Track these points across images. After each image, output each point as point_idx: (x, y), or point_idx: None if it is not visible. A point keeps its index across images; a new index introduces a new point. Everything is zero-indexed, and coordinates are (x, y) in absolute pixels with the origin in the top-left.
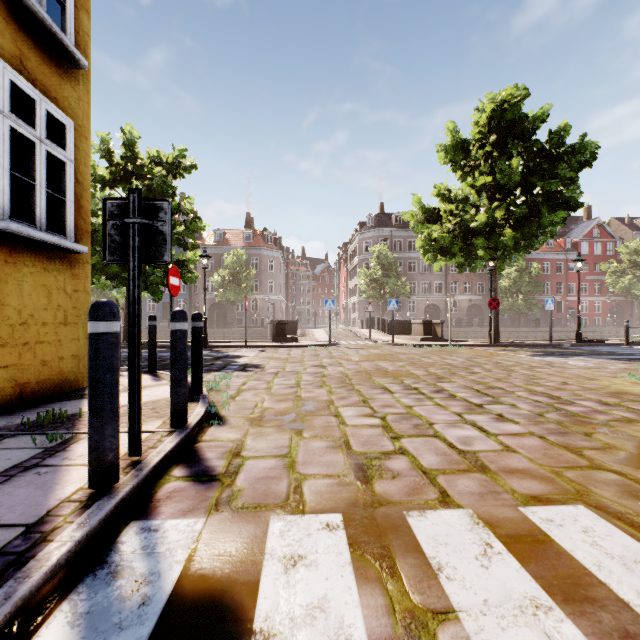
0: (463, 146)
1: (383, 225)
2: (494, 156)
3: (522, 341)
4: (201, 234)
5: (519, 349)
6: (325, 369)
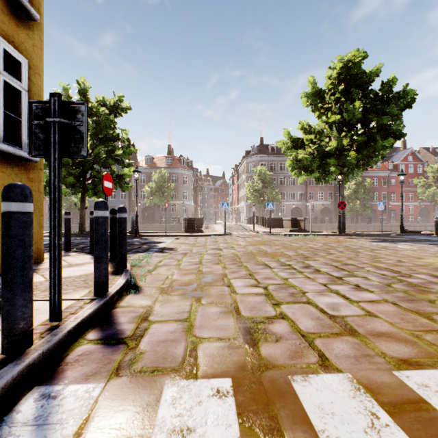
0: (320, 93)
1: (262, 153)
2: (342, 101)
3: (361, 232)
4: (137, 159)
5: (360, 237)
6: (221, 251)
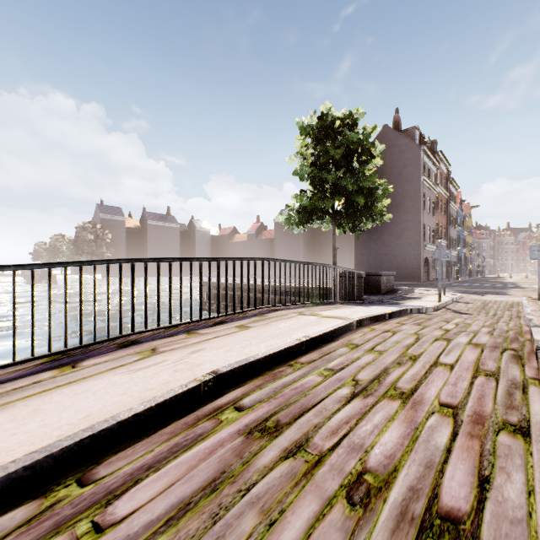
0: None
1: None
2: None
3: None
4: None
5: None
6: None
